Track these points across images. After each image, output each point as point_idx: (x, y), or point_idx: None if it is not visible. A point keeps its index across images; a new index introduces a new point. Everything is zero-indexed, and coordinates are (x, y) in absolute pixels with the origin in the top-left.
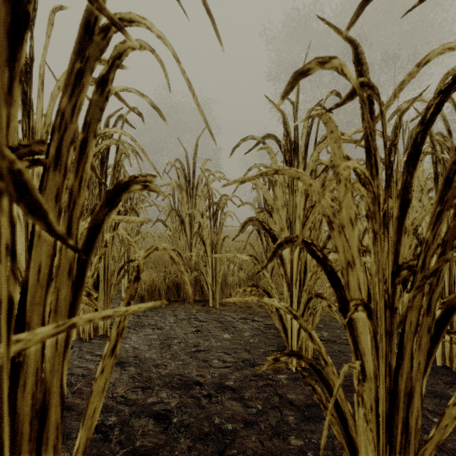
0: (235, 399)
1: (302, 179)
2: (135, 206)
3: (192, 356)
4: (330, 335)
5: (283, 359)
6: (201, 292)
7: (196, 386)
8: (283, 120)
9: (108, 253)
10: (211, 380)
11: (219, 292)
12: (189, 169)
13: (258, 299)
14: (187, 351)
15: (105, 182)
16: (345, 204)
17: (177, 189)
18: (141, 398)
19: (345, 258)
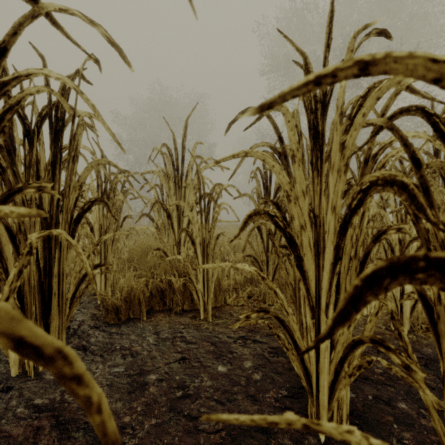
0: None
1: None
2: (113, 198)
3: (171, 408)
4: None
5: None
6: (191, 300)
7: None
8: (305, 66)
9: (63, 257)
10: None
11: (212, 299)
12: (177, 154)
13: (305, 422)
14: (165, 397)
15: (60, 164)
16: None
17: (162, 178)
18: None
19: None
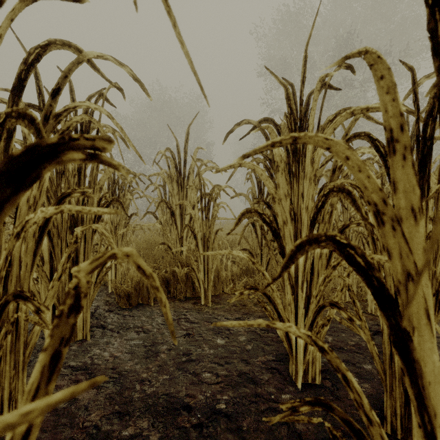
0: (231, 431)
1: (334, 151)
2: (123, 198)
3: (180, 368)
4: (336, 340)
5: (304, 409)
6: (193, 288)
7: (184, 411)
8: (287, 95)
9: (88, 248)
10: (202, 402)
11: (212, 288)
12: (179, 158)
13: (267, 323)
14: (175, 361)
15: (85, 170)
16: (404, 186)
17: (167, 180)
18: (116, 429)
19: (402, 268)
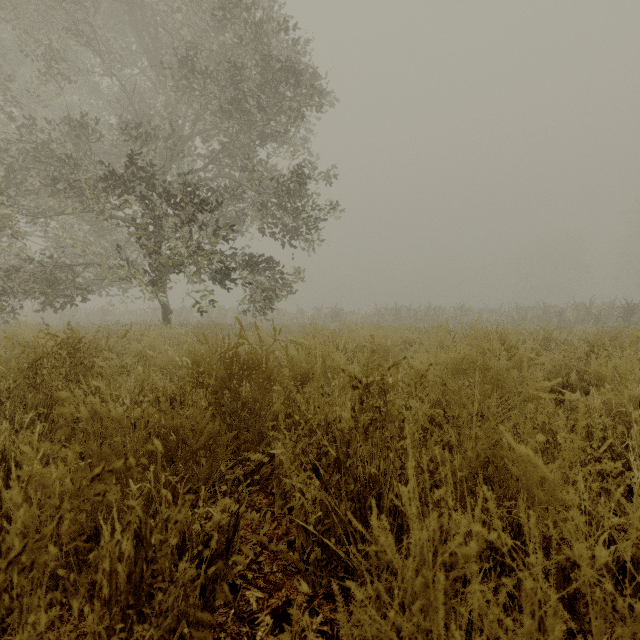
0: None
1: None
2: None
3: None
4: None
5: None
6: None
7: None
8: None
9: None
10: None
11: None
12: None
13: None
14: None
15: None
16: None
17: None
18: None
19: None
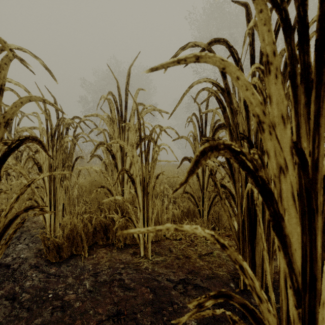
0: None
1: None
2: (61, 140)
3: None
4: None
5: None
6: (133, 235)
7: None
8: None
9: None
10: None
11: (153, 234)
12: (121, 100)
13: None
14: None
15: None
16: None
17: (106, 121)
18: None
19: None
